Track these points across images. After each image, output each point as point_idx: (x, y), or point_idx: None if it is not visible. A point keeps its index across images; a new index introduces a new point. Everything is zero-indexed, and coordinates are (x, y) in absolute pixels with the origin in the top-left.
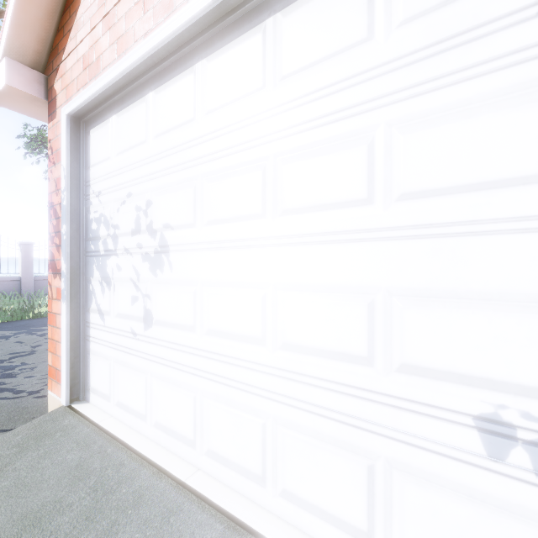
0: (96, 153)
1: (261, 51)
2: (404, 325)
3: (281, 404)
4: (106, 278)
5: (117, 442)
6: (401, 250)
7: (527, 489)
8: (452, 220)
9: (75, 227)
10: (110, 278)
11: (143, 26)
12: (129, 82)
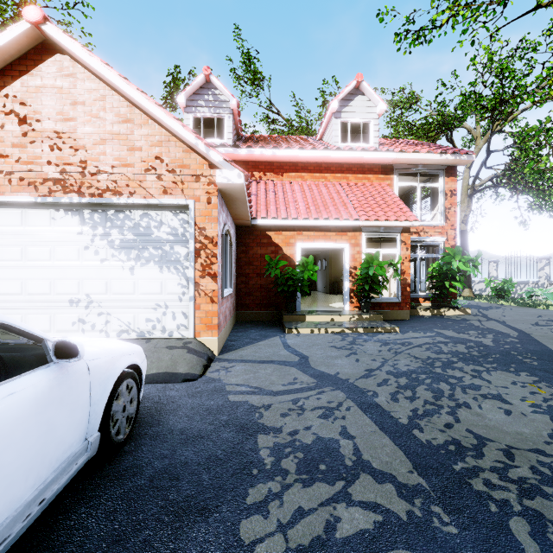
0: None
1: (21, 216)
2: (57, 286)
3: (28, 309)
4: None
5: None
6: (57, 271)
7: (76, 309)
8: (65, 266)
9: None
10: None
11: None
12: None
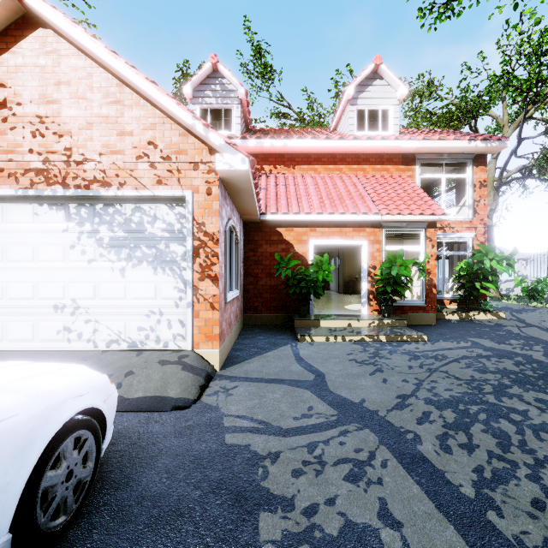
0: None
1: (2, 212)
2: (41, 289)
3: (9, 316)
4: None
5: None
6: (40, 273)
7: (61, 316)
8: (50, 267)
9: None
10: None
11: None
12: None
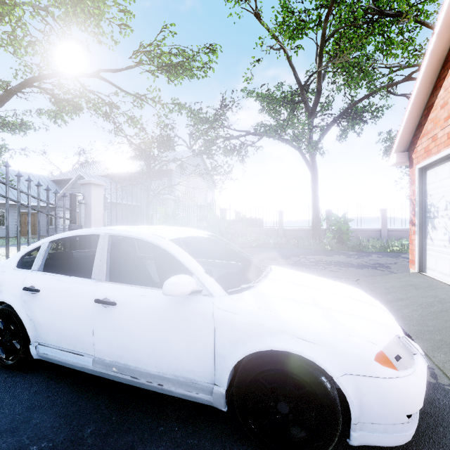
0: (429, 180)
1: None
2: None
3: None
4: (433, 226)
5: (437, 280)
6: None
7: None
8: None
9: (420, 208)
10: (435, 226)
11: (447, 143)
12: (442, 157)
